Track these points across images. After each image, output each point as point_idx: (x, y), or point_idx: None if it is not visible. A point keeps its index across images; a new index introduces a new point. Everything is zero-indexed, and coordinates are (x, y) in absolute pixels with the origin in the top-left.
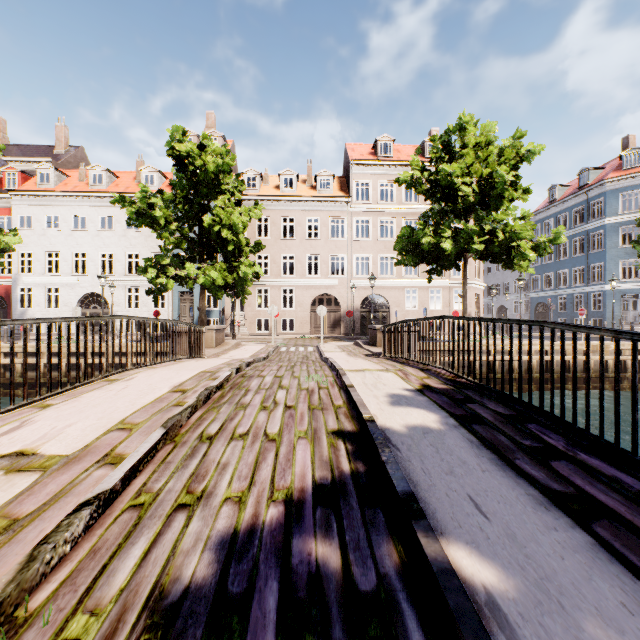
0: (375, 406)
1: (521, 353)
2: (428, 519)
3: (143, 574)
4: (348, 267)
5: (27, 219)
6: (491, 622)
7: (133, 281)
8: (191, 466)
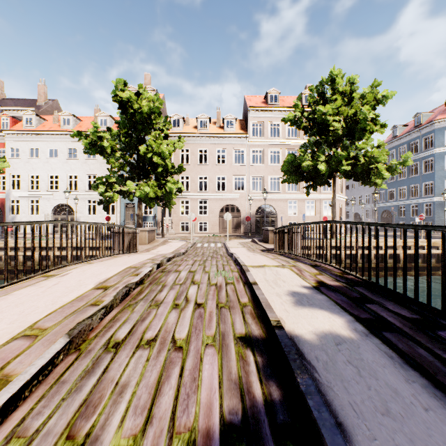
0: (280, 307)
1: (417, 256)
2: None
3: None
4: (246, 185)
5: (16, 151)
6: None
7: (91, 195)
8: (85, 389)
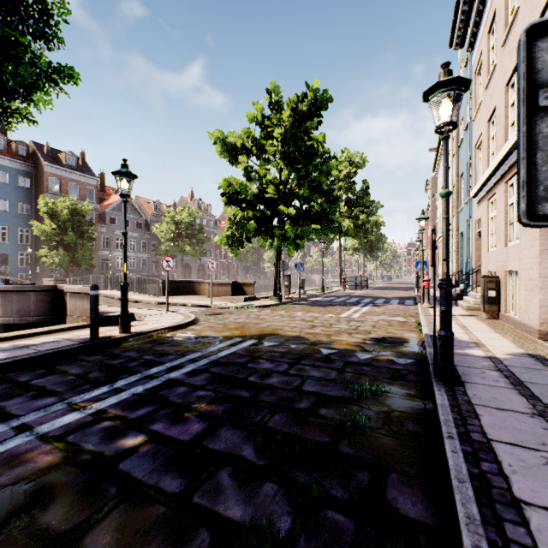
0: None
1: None
2: None
3: None
4: None
5: None
6: None
7: None
8: None
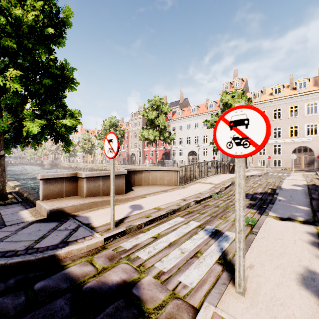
0: (285, 185)
1: None
2: (278, 195)
3: (233, 193)
4: None
5: (173, 127)
6: (277, 200)
7: (205, 145)
8: None
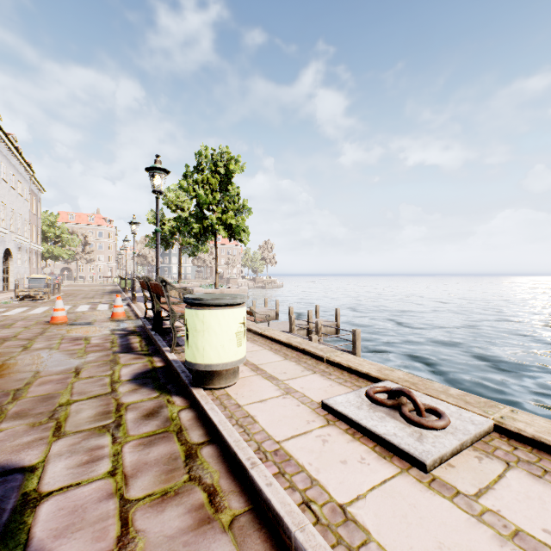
0: None
1: None
2: None
3: None
4: None
5: None
6: None
7: None
8: None
